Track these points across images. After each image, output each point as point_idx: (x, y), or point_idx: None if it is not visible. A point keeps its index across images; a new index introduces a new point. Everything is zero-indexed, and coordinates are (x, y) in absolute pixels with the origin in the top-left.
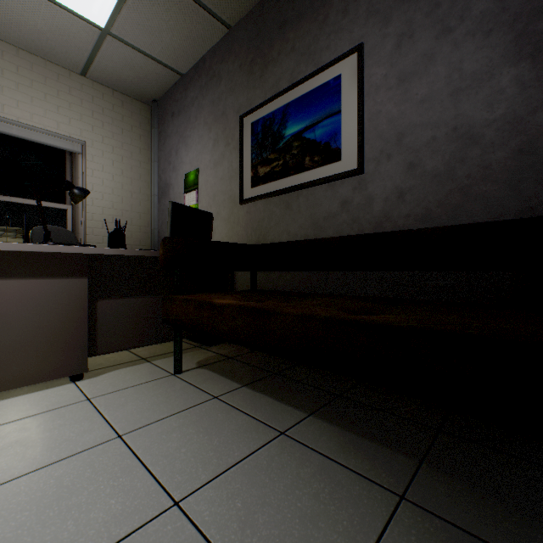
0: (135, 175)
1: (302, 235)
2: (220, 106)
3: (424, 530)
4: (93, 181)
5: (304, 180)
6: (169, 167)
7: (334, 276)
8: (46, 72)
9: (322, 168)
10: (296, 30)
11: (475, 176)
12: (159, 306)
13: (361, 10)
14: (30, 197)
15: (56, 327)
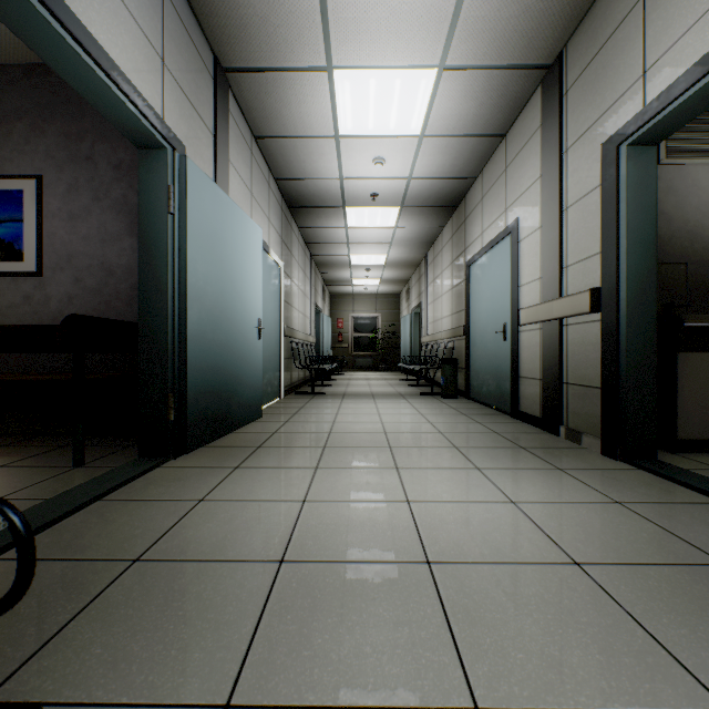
0: None
1: None
2: None
3: (2, 470)
4: None
5: None
6: None
7: (19, 357)
8: None
9: (7, 263)
10: None
11: (114, 295)
12: None
13: (42, 148)
14: None
15: None
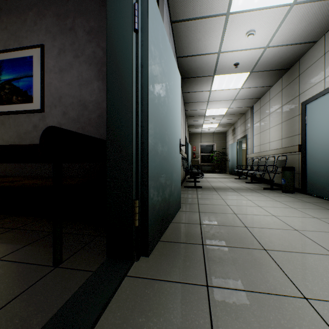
0: None
1: (12, 142)
2: None
3: None
4: None
5: (13, 109)
6: None
7: (30, 166)
8: None
9: (23, 104)
10: (8, 18)
11: (87, 123)
12: None
13: (43, 26)
14: None
15: None
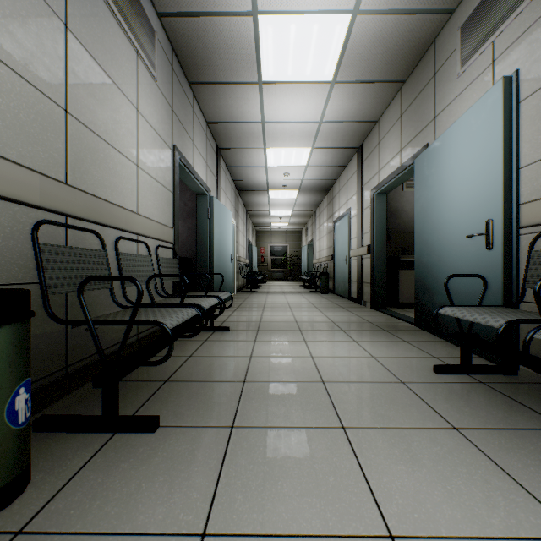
0: None
1: None
2: None
3: None
4: None
5: None
6: None
7: None
8: None
9: None
10: None
11: None
12: None
13: None
14: None
15: None
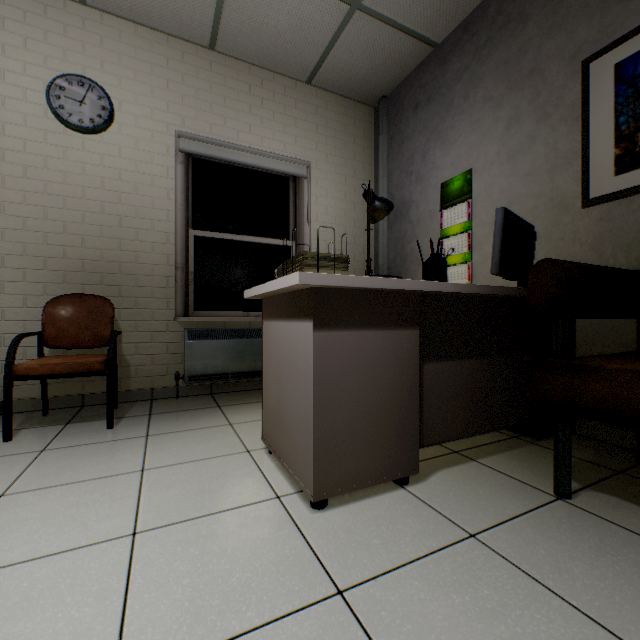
0: (357, 198)
1: None
2: (522, 63)
3: None
4: (317, 210)
5: None
6: (408, 180)
7: None
8: (274, 87)
9: None
10: None
11: None
12: (486, 374)
13: None
14: (257, 234)
15: (386, 402)
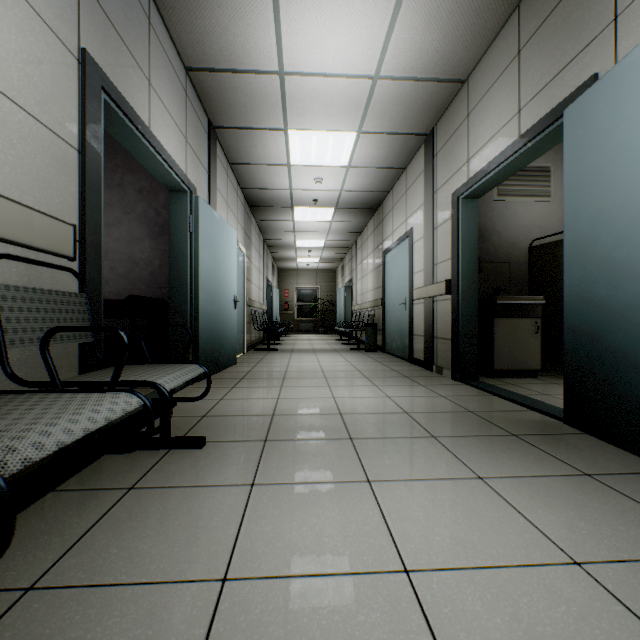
0: None
1: None
2: None
3: None
4: None
5: None
6: None
7: None
8: None
9: None
10: None
11: (138, 279)
12: None
13: None
14: None
15: None
